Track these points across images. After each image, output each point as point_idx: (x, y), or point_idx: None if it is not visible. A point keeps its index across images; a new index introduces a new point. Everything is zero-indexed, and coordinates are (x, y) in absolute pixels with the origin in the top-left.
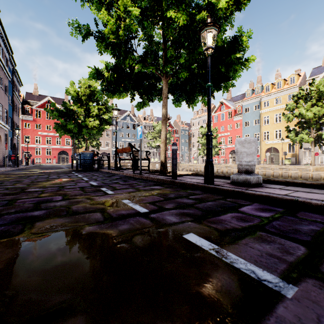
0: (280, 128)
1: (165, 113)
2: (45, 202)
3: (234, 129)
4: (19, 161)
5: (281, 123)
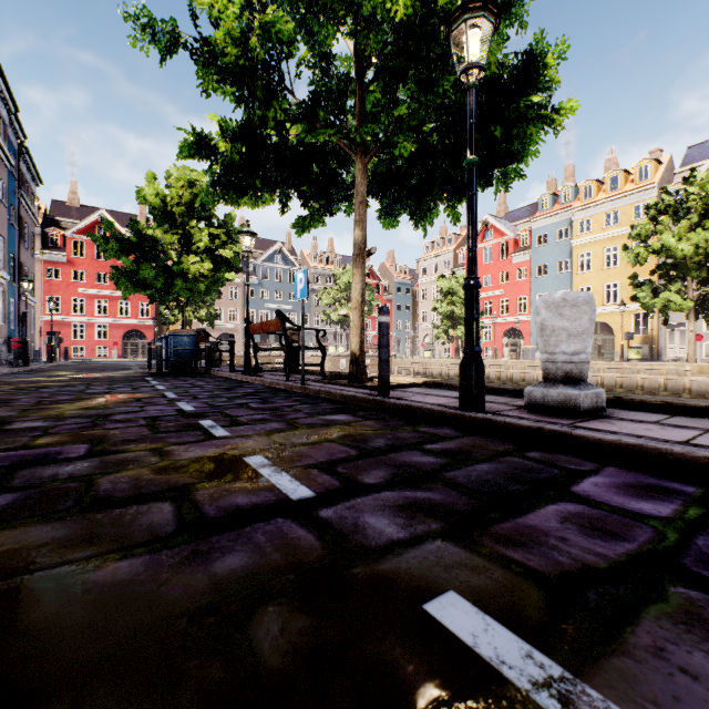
0: (616, 280)
1: (362, 240)
2: (34, 465)
3: (514, 283)
4: (35, 352)
5: (619, 268)
